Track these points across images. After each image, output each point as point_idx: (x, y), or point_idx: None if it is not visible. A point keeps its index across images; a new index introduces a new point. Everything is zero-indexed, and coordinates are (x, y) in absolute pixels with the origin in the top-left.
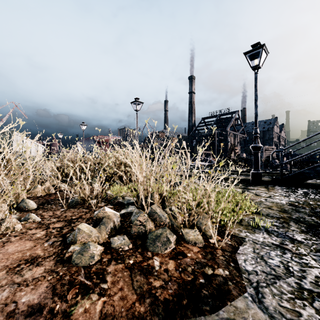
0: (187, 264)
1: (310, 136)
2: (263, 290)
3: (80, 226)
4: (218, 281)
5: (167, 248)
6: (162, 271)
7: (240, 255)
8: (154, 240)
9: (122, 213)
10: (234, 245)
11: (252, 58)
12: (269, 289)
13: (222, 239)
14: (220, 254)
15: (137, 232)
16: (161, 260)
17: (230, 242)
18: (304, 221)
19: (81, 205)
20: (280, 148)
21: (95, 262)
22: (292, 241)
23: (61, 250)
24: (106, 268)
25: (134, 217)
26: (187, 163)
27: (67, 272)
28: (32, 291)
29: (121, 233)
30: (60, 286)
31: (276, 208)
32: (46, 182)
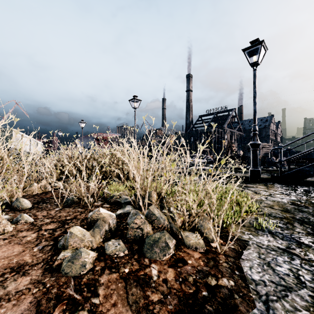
0: (188, 273)
1: (310, 133)
2: (274, 305)
3: (72, 230)
4: (223, 294)
5: (166, 254)
6: (161, 281)
7: (244, 261)
8: (152, 245)
9: (118, 213)
10: (237, 250)
11: (251, 54)
12: (280, 303)
13: (224, 242)
14: (223, 260)
15: (134, 235)
16: (159, 268)
17: (233, 246)
18: (309, 221)
19: (77, 204)
20: (279, 145)
21: (86, 271)
22: (299, 245)
23: (51, 256)
24: (98, 279)
25: (131, 220)
26: (186, 161)
27: (55, 284)
28: (14, 307)
29: (117, 236)
30: (45, 302)
31: (278, 208)
32: (43, 180)
